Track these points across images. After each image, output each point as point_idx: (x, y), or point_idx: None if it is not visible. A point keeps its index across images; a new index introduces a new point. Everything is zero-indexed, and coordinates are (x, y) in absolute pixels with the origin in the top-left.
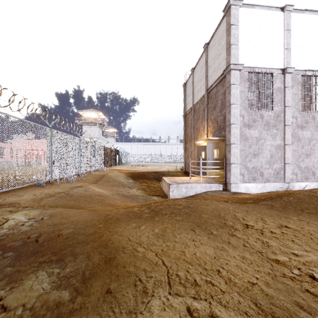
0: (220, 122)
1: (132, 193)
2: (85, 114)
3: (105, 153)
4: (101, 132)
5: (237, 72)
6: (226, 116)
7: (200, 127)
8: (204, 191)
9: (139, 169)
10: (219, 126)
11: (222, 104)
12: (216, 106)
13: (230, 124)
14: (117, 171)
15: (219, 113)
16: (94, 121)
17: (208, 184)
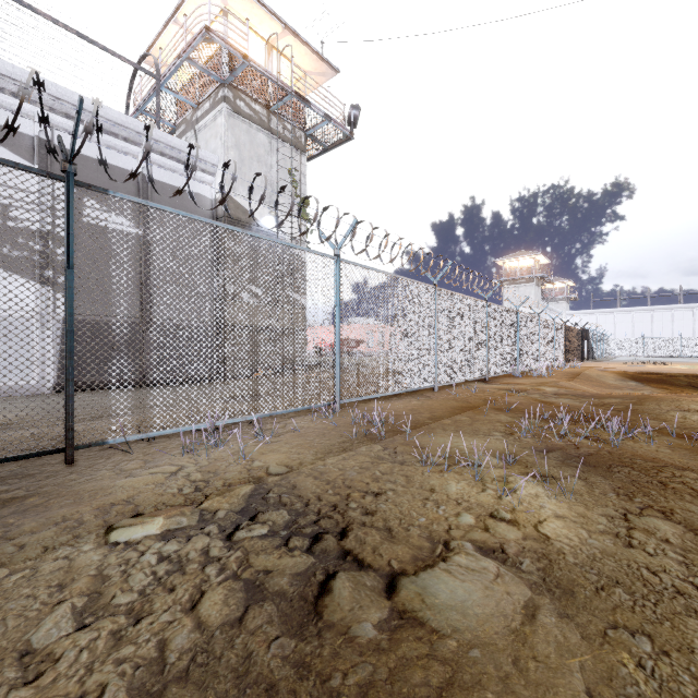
0: None
1: None
2: (508, 262)
3: (566, 338)
4: (539, 295)
5: None
6: None
7: None
8: None
9: (648, 368)
10: None
11: None
12: None
13: None
14: (595, 369)
15: None
16: (527, 275)
17: None
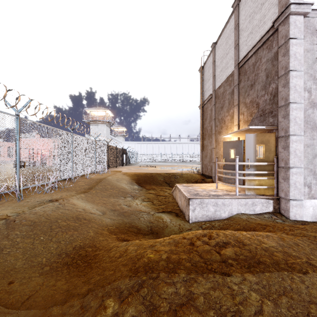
0: (264, 105)
1: (134, 206)
2: (93, 112)
3: (109, 152)
4: (109, 131)
5: (301, 19)
6: (278, 92)
7: (225, 117)
8: (243, 210)
9: (147, 171)
10: (262, 111)
11: (268, 76)
12: (255, 82)
13: (289, 103)
14: (120, 173)
15: (262, 91)
16: (102, 120)
17: (250, 199)
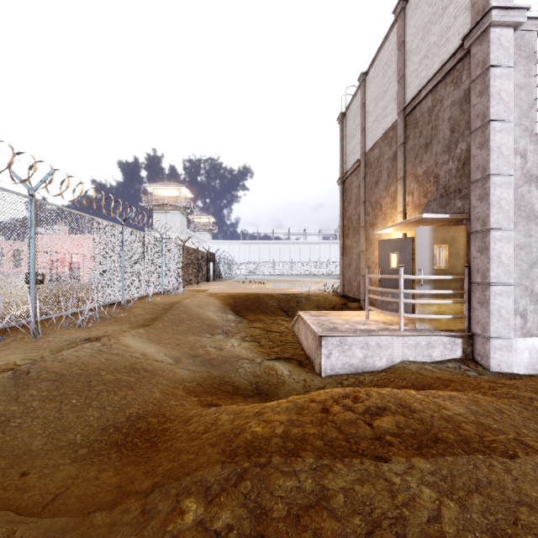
0: (447, 179)
1: (228, 349)
2: (158, 190)
3: (185, 259)
4: (185, 223)
5: (509, 33)
6: (471, 157)
7: (382, 199)
8: (412, 356)
9: (250, 290)
10: (445, 189)
11: (454, 129)
12: (432, 139)
13: (489, 175)
14: (204, 293)
15: (445, 155)
16: (173, 203)
17: (424, 338)
